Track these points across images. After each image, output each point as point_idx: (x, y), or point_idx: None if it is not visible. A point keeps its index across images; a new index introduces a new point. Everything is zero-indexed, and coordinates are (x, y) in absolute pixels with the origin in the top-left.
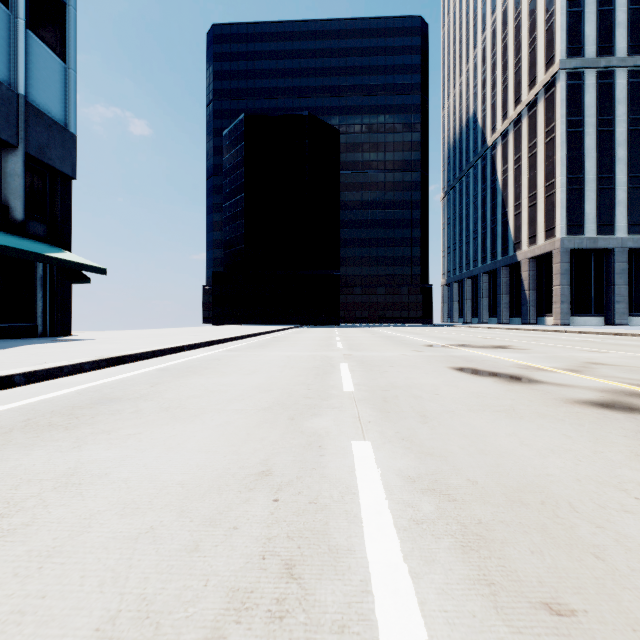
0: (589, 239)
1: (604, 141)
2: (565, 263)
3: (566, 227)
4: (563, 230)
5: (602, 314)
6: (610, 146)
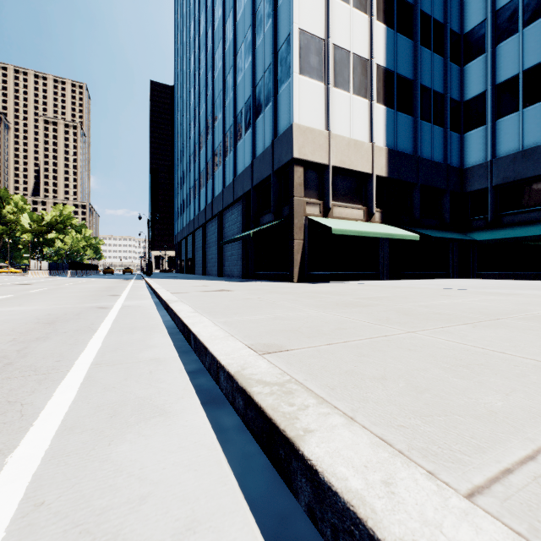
0: None
1: None
2: None
3: None
4: None
5: None
6: None
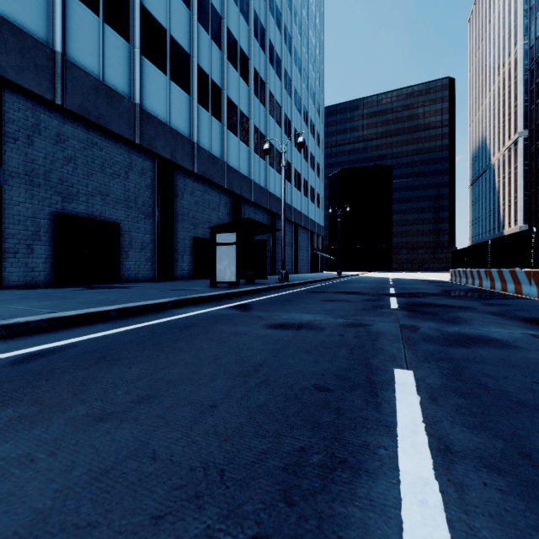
0: None
1: None
2: None
3: (523, 220)
4: (521, 222)
5: None
6: None
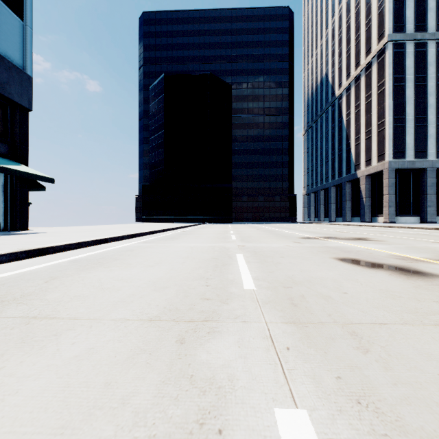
0: (409, 161)
1: (419, 92)
2: (392, 178)
3: (393, 153)
4: (391, 155)
5: (418, 215)
6: (424, 96)
